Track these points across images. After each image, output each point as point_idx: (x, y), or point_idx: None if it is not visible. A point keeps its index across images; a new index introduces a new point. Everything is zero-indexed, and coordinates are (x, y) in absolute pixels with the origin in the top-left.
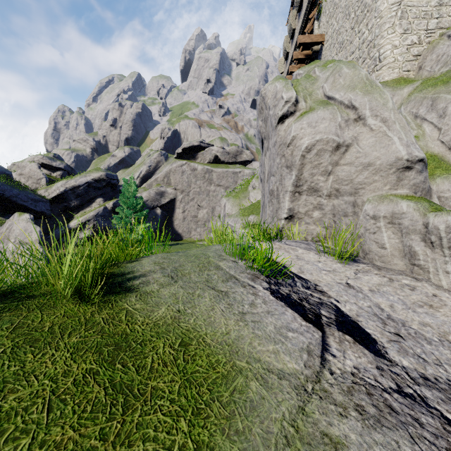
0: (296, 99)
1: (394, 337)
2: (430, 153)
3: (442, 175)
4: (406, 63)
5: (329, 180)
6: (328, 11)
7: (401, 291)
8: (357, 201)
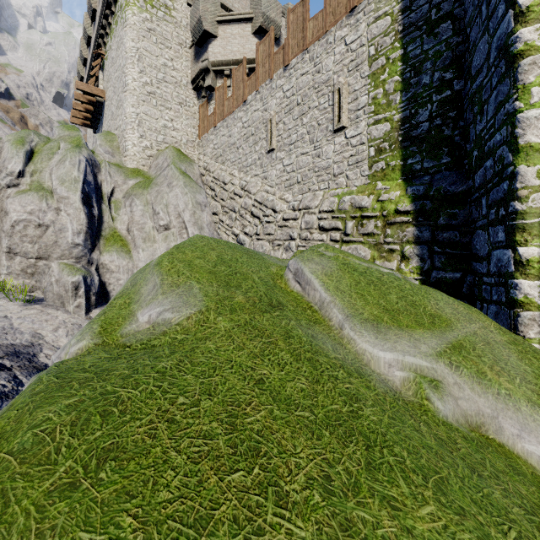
0: (20, 174)
1: (1, 334)
2: (120, 234)
3: (108, 251)
4: (143, 159)
5: (36, 247)
6: (107, 72)
7: (40, 316)
8: (49, 264)
